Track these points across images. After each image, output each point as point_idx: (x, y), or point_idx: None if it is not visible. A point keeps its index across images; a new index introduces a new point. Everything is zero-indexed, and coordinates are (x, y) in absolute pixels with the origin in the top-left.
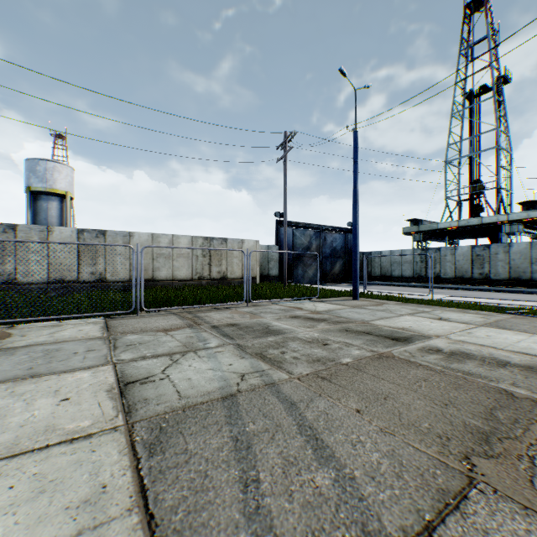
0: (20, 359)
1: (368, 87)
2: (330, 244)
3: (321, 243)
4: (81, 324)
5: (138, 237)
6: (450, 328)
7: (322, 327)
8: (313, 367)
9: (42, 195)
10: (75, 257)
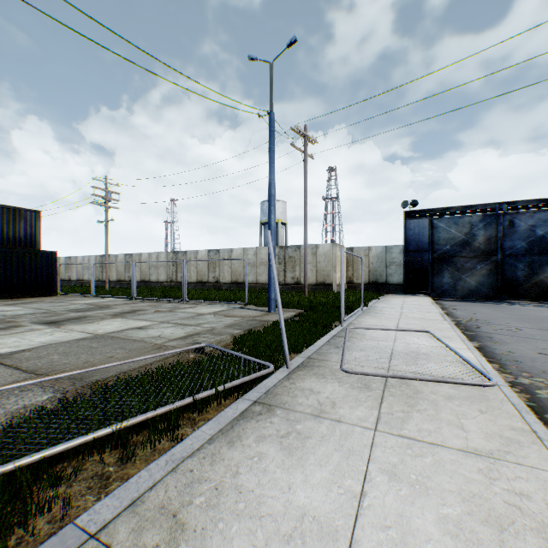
0: (45, 304)
1: (292, 43)
2: (525, 232)
3: (500, 233)
4: (110, 300)
5: (236, 251)
6: (89, 329)
7: (97, 314)
8: (5, 318)
9: (266, 225)
10: (207, 267)
